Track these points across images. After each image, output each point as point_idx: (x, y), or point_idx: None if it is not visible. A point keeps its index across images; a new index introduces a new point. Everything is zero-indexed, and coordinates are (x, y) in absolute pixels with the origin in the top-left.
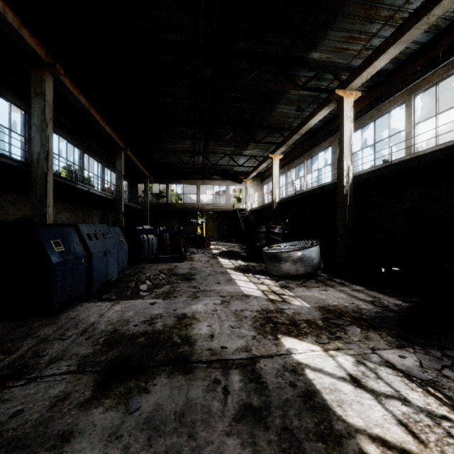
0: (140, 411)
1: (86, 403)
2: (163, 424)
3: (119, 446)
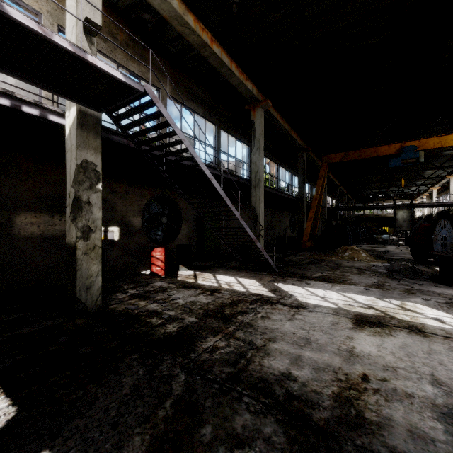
0: None
1: None
2: None
3: None
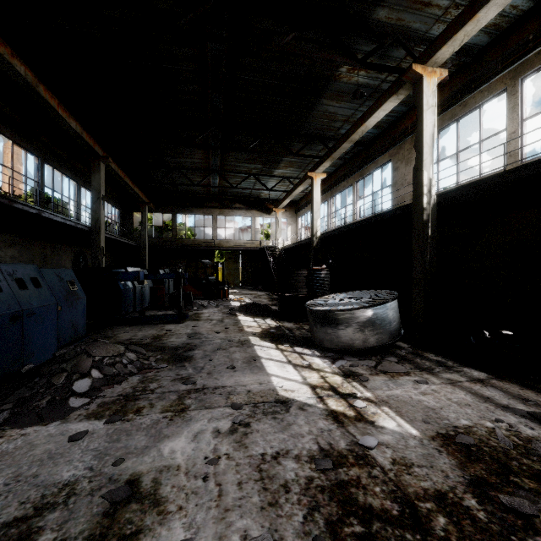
0: None
1: None
2: None
3: None
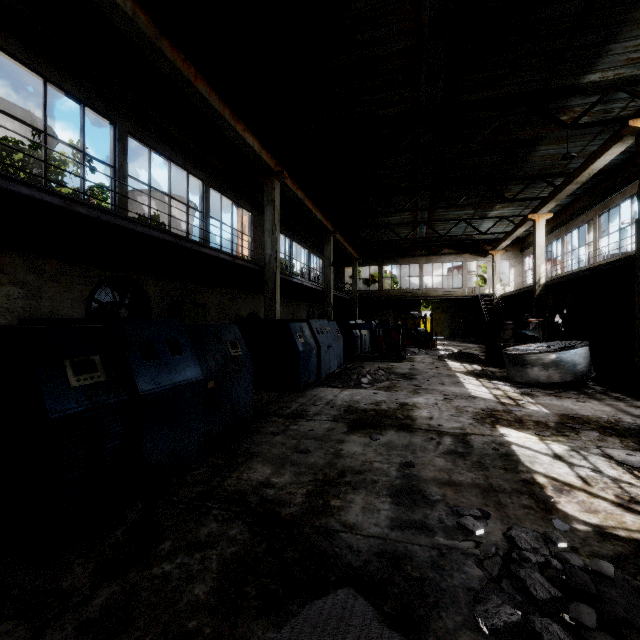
0: (379, 440)
1: (346, 433)
2: (395, 447)
3: (371, 448)
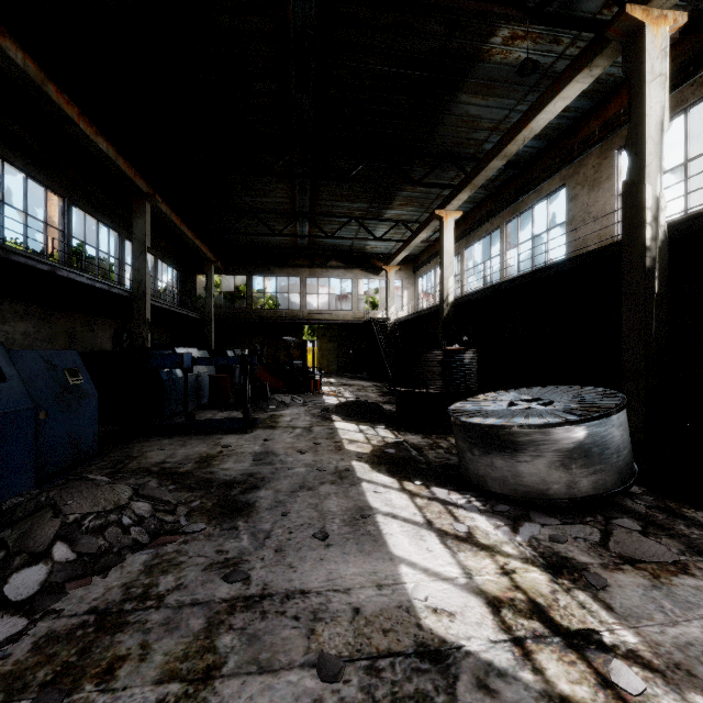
0: None
1: None
2: None
3: None
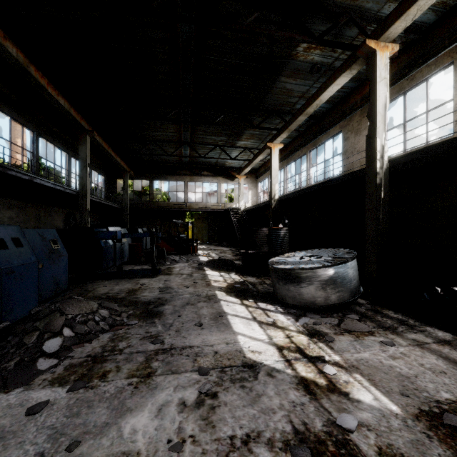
0: None
1: None
2: None
3: None
